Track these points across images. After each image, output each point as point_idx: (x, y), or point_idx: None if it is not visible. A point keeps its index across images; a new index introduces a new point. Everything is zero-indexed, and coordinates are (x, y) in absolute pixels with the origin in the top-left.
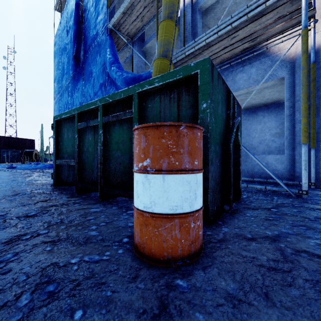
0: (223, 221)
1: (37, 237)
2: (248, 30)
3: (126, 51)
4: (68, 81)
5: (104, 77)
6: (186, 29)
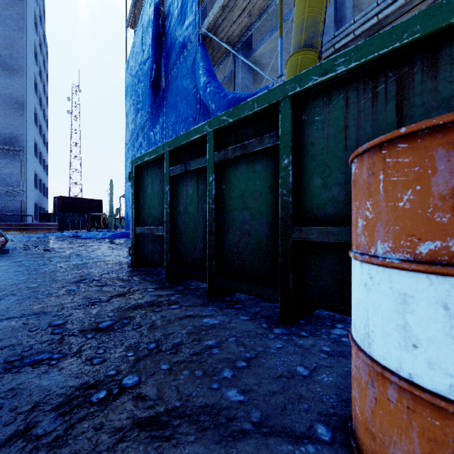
0: None
1: (120, 399)
2: None
3: (221, 70)
4: (144, 118)
5: (193, 107)
6: None
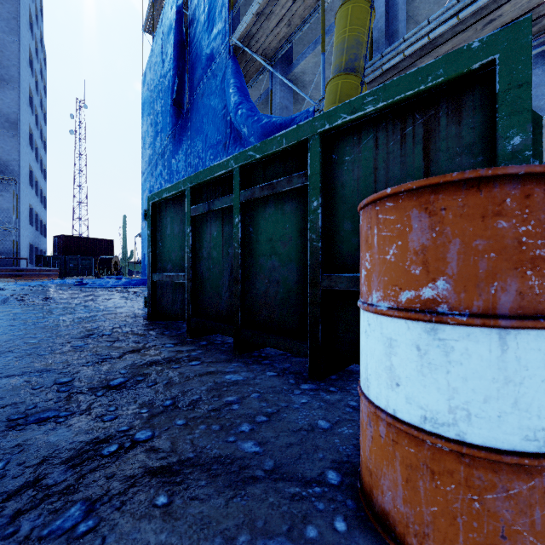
0: None
1: (133, 451)
2: (526, 1)
3: (256, 87)
4: (164, 142)
5: (223, 131)
6: (374, 28)
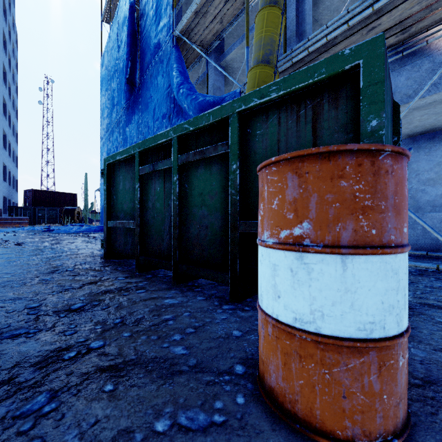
0: None
1: (88, 356)
2: (398, 14)
3: (196, 70)
4: (120, 113)
5: (168, 106)
6: (288, 28)
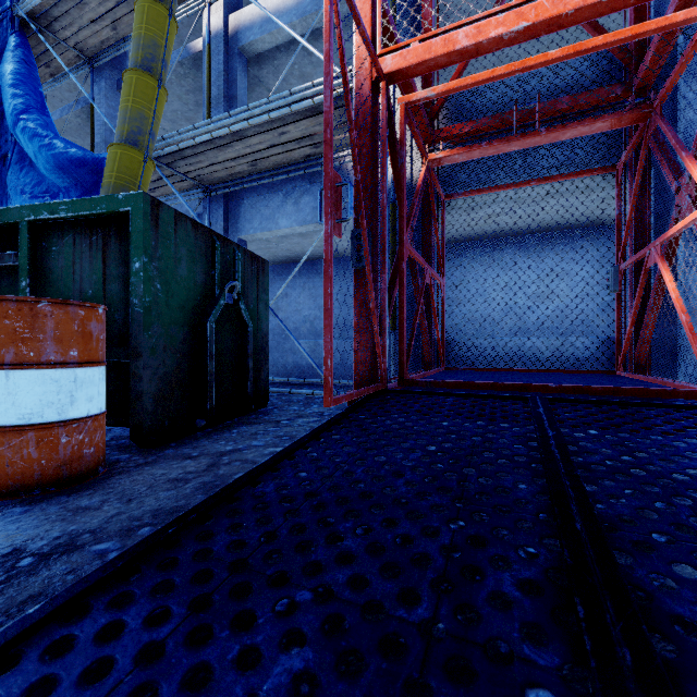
0: (180, 443)
1: None
2: (303, 128)
3: (83, 78)
4: None
5: (1, 137)
6: (214, 83)
